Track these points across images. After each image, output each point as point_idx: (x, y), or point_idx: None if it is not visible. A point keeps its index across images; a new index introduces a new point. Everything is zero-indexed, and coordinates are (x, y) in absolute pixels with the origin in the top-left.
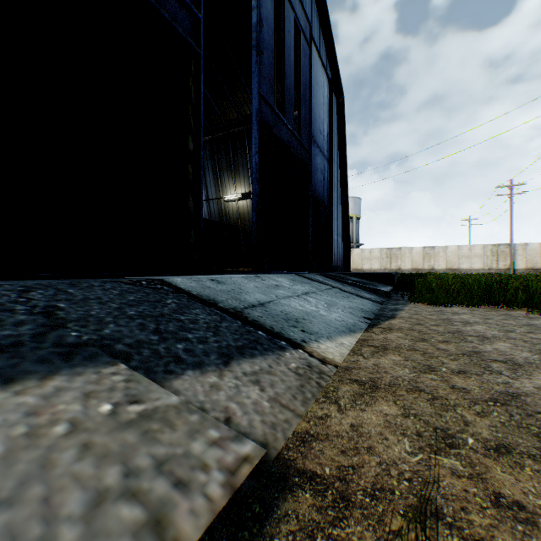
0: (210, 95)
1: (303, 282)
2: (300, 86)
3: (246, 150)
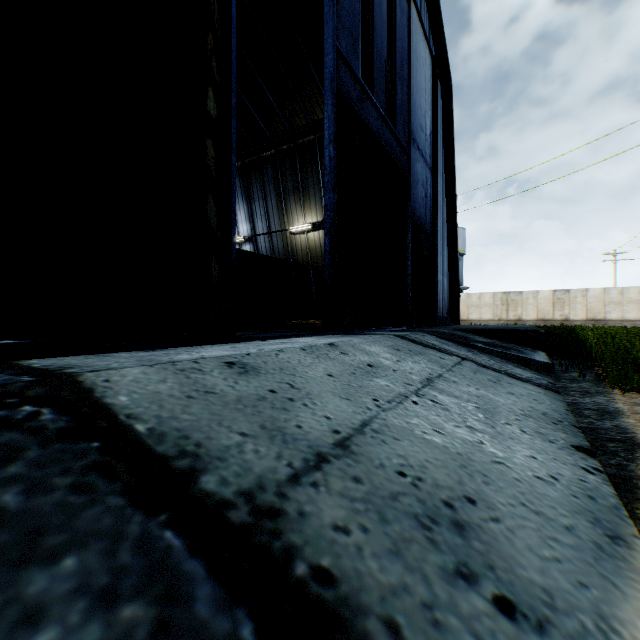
0: (271, 96)
1: (412, 352)
2: (395, 55)
3: (318, 165)
